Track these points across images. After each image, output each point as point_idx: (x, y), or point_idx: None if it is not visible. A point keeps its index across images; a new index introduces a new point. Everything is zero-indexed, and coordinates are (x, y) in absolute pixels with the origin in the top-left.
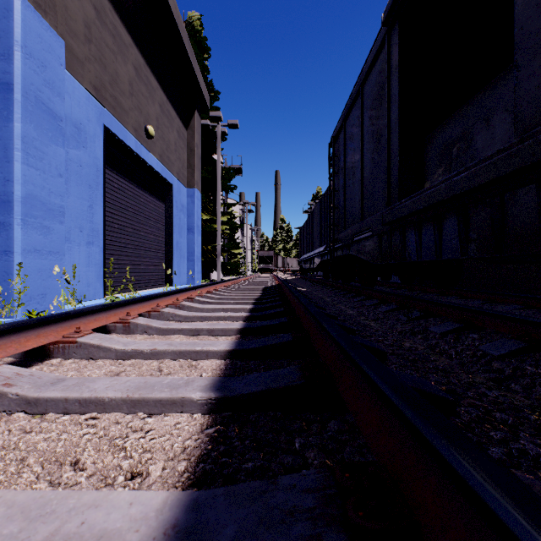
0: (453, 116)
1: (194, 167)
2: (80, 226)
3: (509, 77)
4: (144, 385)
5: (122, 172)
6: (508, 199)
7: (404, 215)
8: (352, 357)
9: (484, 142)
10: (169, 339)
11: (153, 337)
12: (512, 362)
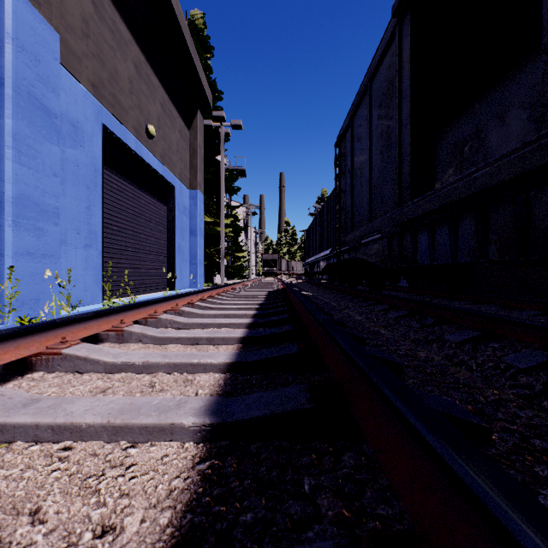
0: (464, 113)
1: (197, 168)
2: (77, 229)
3: (524, 72)
4: (129, 408)
5: (122, 173)
6: (534, 197)
7: (417, 215)
8: (372, 379)
9: (498, 140)
10: (165, 349)
11: (148, 347)
12: (542, 376)
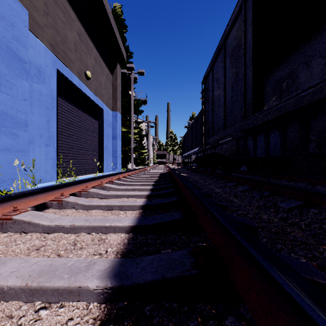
0: (283, 62)
1: (117, 99)
2: (41, 134)
3: (323, 34)
4: (47, 270)
5: (70, 100)
6: None
7: (258, 124)
8: (253, 256)
9: (305, 78)
10: (90, 213)
11: (79, 211)
12: None
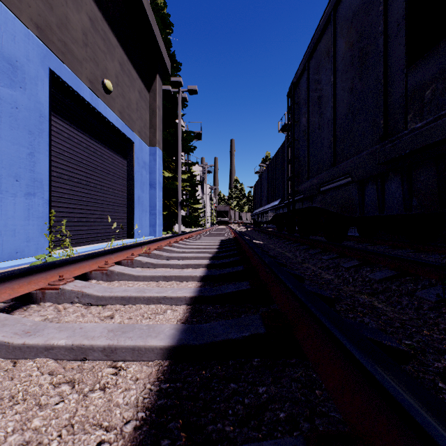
0: (426, 56)
1: (156, 127)
2: (16, 175)
3: None
4: None
5: (77, 124)
6: None
7: (433, 141)
8: None
9: None
10: (5, 382)
11: None
12: None
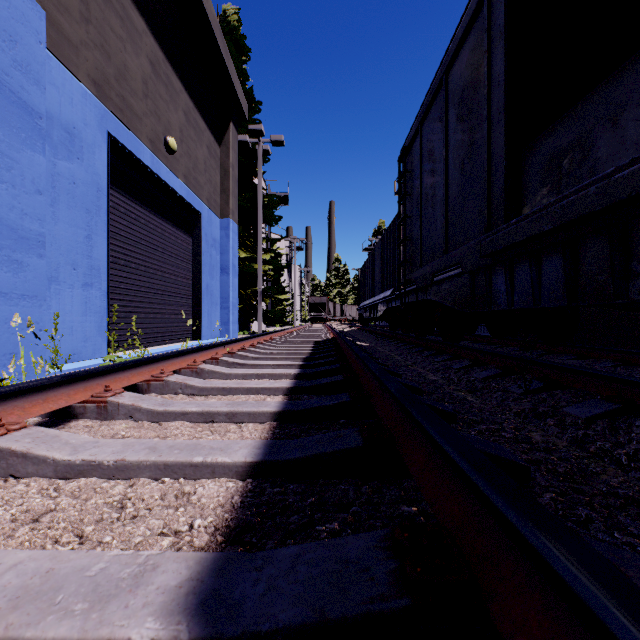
0: (563, 117)
1: (229, 193)
2: (73, 263)
3: None
4: (36, 587)
5: (135, 195)
6: None
7: (518, 240)
8: (565, 582)
9: (610, 149)
10: (164, 430)
11: (141, 426)
12: None
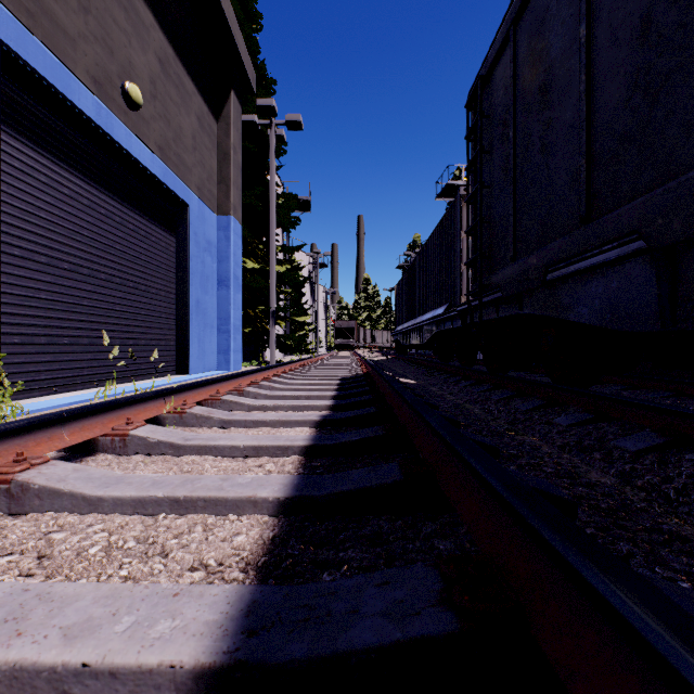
0: None
1: (230, 182)
2: None
3: None
4: None
5: (70, 161)
6: None
7: None
8: None
9: None
10: None
11: None
12: None
